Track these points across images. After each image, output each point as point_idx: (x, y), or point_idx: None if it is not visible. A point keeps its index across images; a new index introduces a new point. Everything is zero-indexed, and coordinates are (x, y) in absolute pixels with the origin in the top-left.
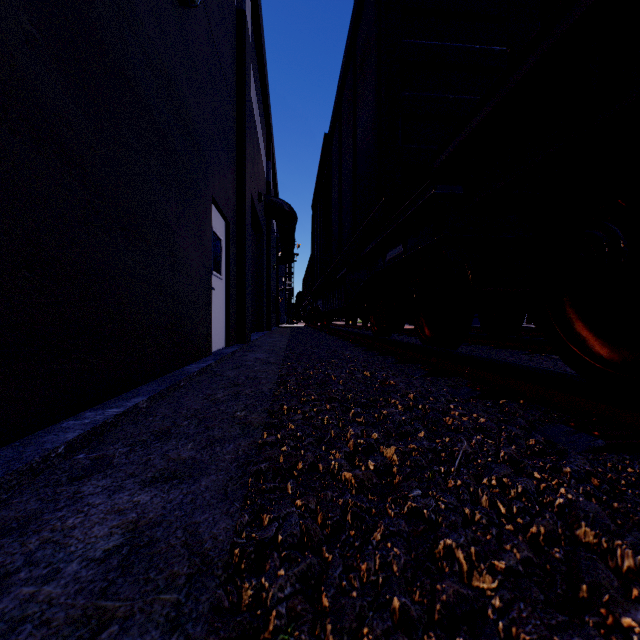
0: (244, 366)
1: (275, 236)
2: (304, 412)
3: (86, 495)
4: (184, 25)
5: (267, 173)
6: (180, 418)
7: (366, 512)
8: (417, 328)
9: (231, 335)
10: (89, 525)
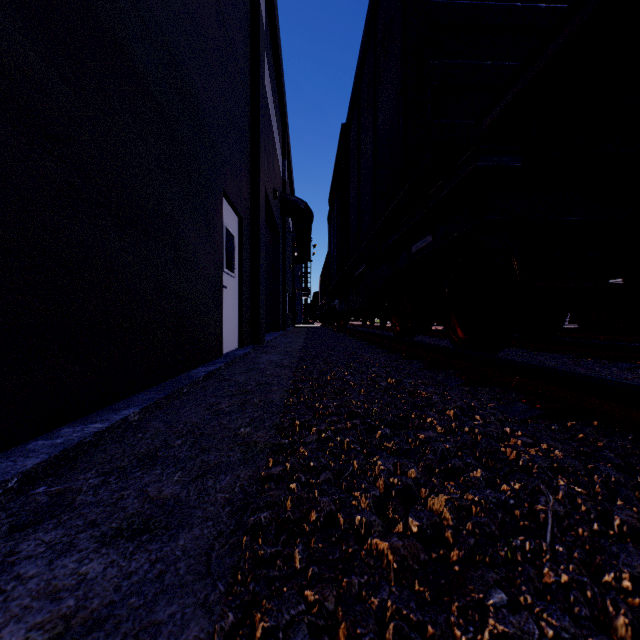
0: (255, 369)
1: (291, 235)
2: (319, 432)
3: (20, 559)
4: (190, 1)
5: (283, 171)
6: (174, 435)
7: (419, 636)
8: (448, 329)
9: (244, 336)
10: (1, 621)
